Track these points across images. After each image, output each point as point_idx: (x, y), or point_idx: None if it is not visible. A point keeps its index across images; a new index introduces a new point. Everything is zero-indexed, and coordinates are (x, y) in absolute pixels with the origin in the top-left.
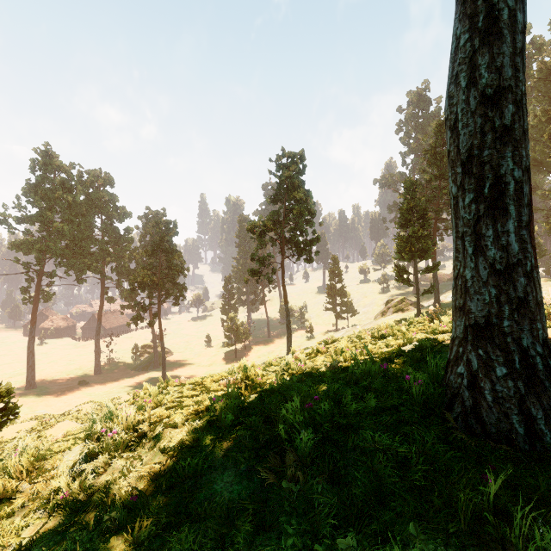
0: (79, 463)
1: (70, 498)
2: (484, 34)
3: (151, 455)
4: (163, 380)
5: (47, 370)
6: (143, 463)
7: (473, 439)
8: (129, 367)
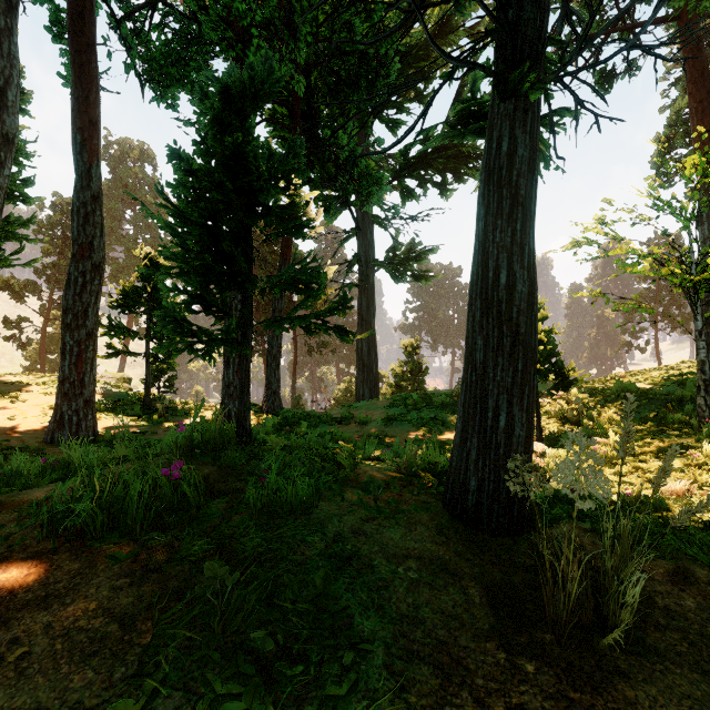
0: None
1: None
2: None
3: None
4: None
5: None
6: None
7: None
8: None
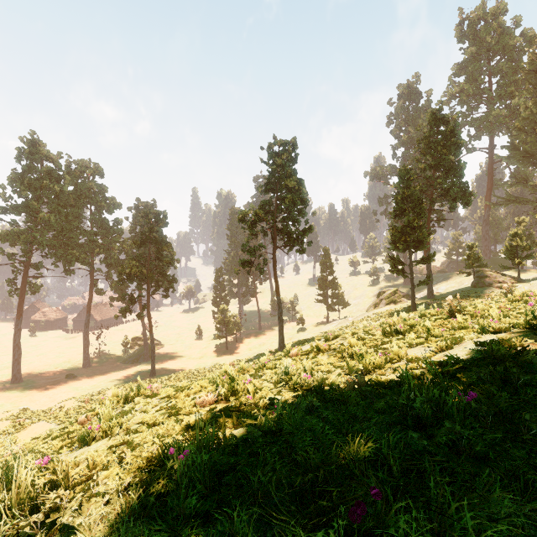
0: None
1: None
2: None
3: None
4: (152, 373)
5: (35, 363)
6: None
7: None
8: (119, 359)
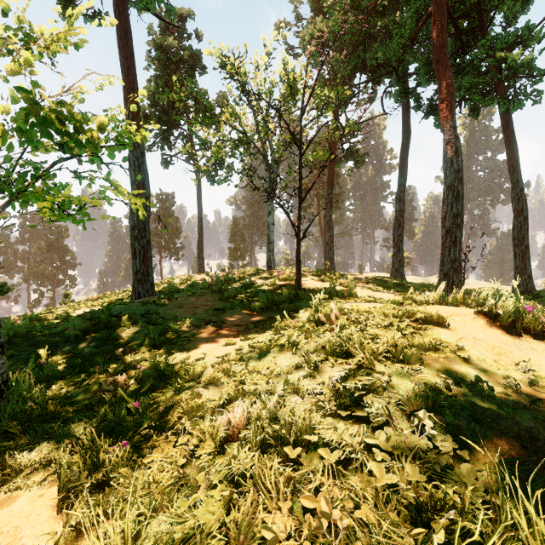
0: None
1: None
2: (199, 243)
3: None
4: None
5: None
6: None
7: None
8: None
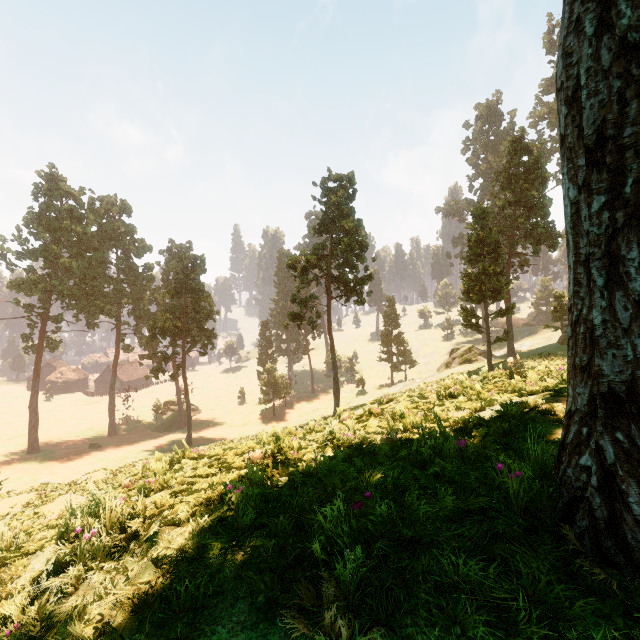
0: (47, 574)
1: (21, 633)
2: None
3: (139, 567)
4: (188, 442)
5: (54, 431)
6: (127, 580)
7: (609, 571)
8: (149, 427)
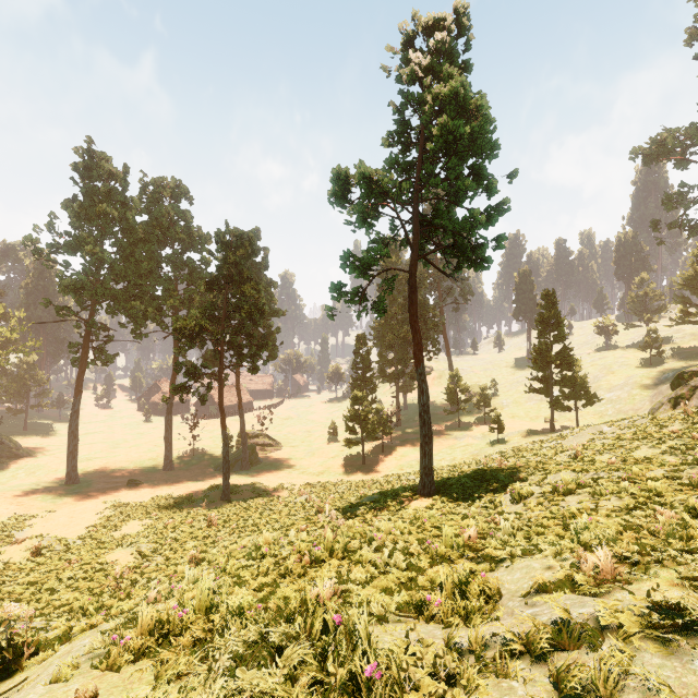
0: None
1: None
2: None
3: None
4: (223, 495)
5: (119, 457)
6: None
7: None
8: (213, 463)
